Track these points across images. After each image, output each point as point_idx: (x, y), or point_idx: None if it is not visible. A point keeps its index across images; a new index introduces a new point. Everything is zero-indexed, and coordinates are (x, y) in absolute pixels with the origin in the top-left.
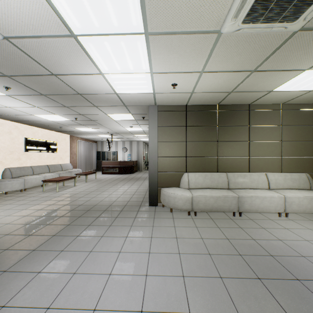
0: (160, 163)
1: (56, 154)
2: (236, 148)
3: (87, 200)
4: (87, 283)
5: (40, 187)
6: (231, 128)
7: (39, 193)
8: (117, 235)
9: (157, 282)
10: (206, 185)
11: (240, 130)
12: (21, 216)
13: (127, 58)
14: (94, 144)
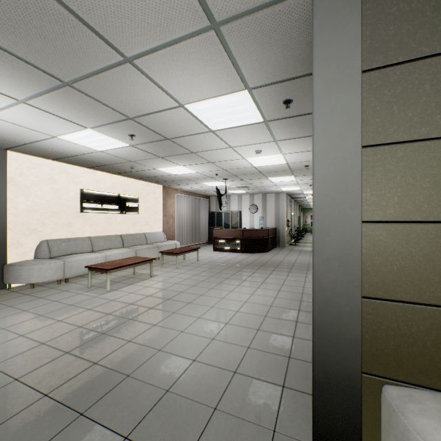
0: (373, 254)
1: (139, 216)
2: None
3: (129, 340)
4: None
5: (99, 273)
6: None
7: (77, 291)
8: None
9: None
10: None
11: None
12: None
13: None
14: (204, 200)
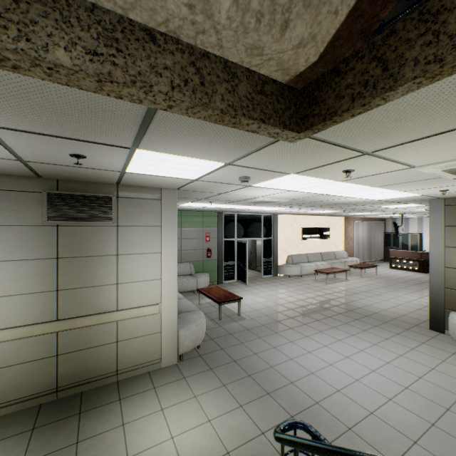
0: (448, 276)
1: (329, 240)
2: None
3: (353, 300)
4: (330, 353)
5: (313, 274)
6: None
7: (311, 281)
8: (366, 340)
9: (378, 377)
10: None
11: None
12: (298, 299)
13: (368, 192)
14: (379, 223)
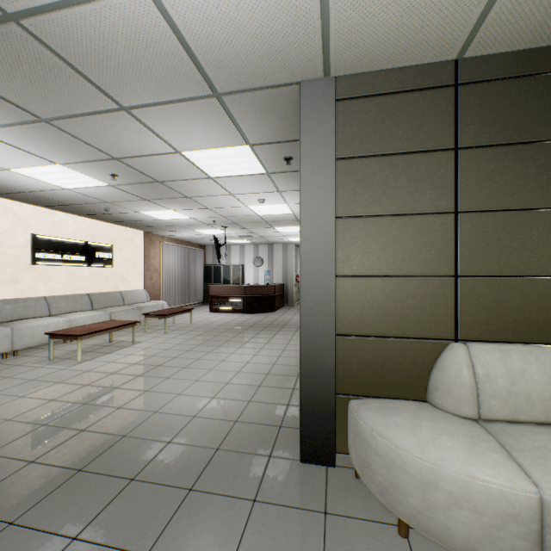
0: (343, 301)
1: (113, 270)
2: None
3: (119, 406)
4: None
5: (61, 343)
6: None
7: (35, 365)
8: None
9: None
10: None
11: None
12: None
13: None
14: (198, 250)
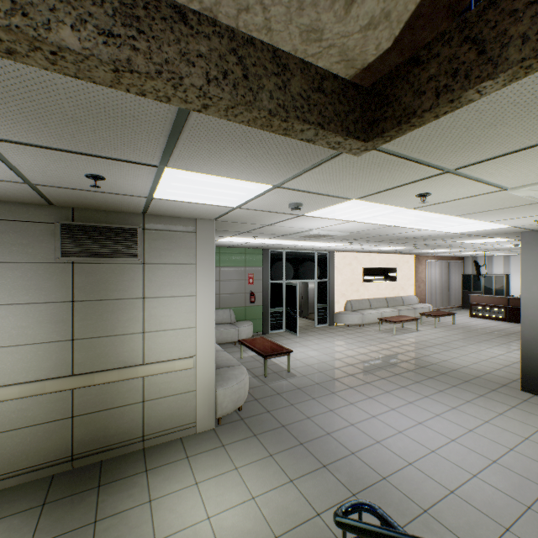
0: None
1: (396, 283)
2: None
3: (425, 355)
4: (400, 418)
5: (376, 324)
6: None
7: (375, 332)
8: (442, 402)
9: (459, 448)
10: None
11: None
12: (359, 353)
13: (445, 223)
14: (456, 262)
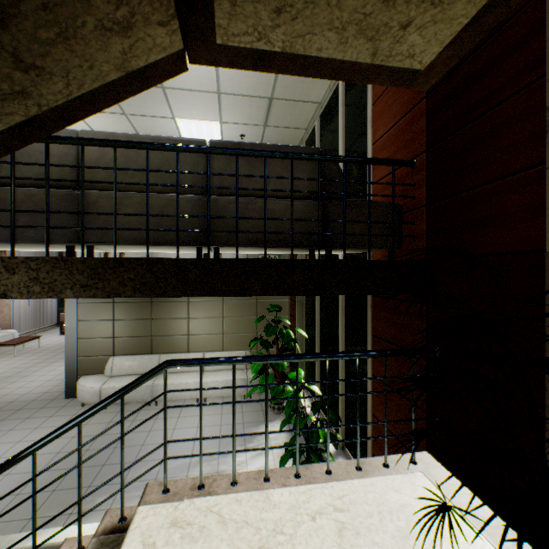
0: (81, 346)
1: None
2: (174, 326)
3: None
4: None
5: None
6: (168, 304)
7: None
8: None
9: None
10: (132, 370)
11: (178, 306)
12: None
13: None
14: None
